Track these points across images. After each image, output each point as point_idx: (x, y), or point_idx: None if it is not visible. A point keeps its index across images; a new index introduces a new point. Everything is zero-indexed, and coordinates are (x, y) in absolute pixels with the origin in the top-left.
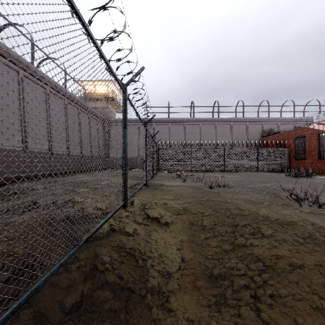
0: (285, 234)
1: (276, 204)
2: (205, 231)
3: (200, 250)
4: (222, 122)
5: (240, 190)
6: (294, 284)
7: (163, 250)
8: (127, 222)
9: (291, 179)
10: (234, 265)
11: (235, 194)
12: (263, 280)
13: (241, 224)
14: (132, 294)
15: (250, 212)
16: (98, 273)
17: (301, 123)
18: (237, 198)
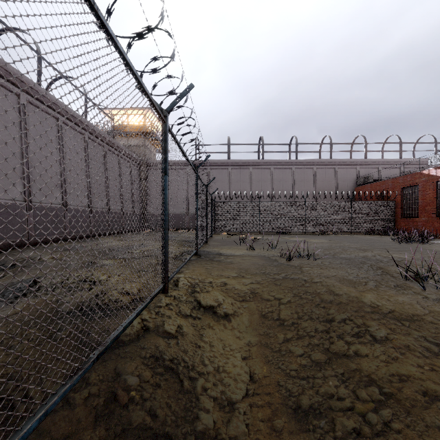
0: (408, 337)
1: (386, 286)
2: (284, 328)
3: (278, 361)
4: (302, 166)
5: (331, 262)
6: (437, 430)
7: (222, 360)
8: (167, 315)
9: (399, 244)
10: (333, 390)
11: (325, 268)
12: (383, 420)
13: (338, 318)
14: None
15: (350, 298)
16: (117, 408)
17: (410, 167)
18: (329, 276)
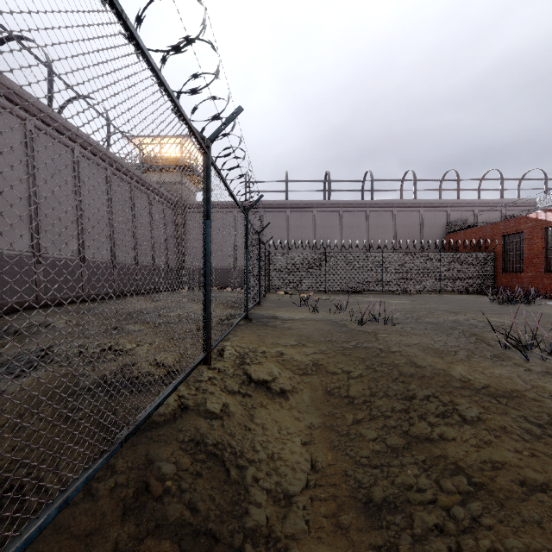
0: (505, 417)
1: (481, 356)
2: (354, 407)
3: (346, 446)
4: (379, 208)
5: (413, 327)
6: (535, 526)
7: (277, 446)
8: (210, 391)
9: (499, 306)
10: (412, 480)
11: (406, 335)
12: (471, 515)
13: (420, 395)
14: (216, 545)
15: (435, 370)
16: (150, 501)
17: (514, 210)
18: (410, 344)
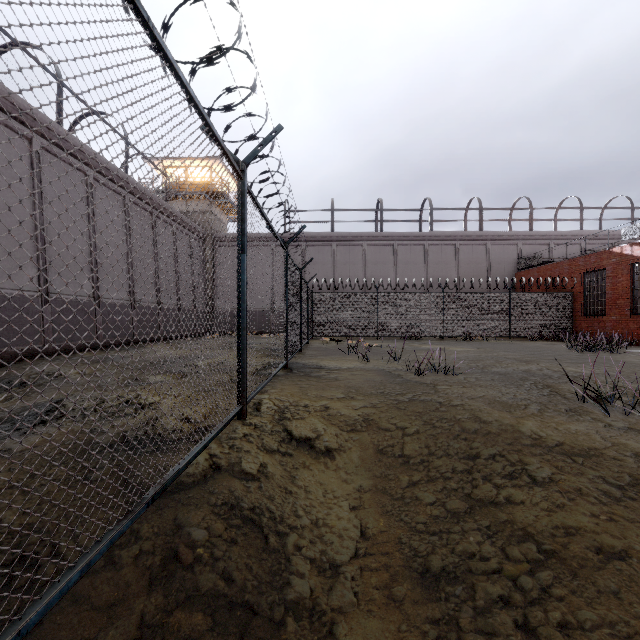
0: (581, 477)
1: (555, 411)
2: (409, 468)
3: (401, 511)
4: (439, 241)
5: (478, 378)
6: (611, 596)
7: (322, 511)
8: (246, 450)
9: (578, 354)
10: (474, 548)
11: (469, 387)
12: (540, 585)
13: (485, 453)
14: (254, 618)
15: (503, 426)
16: (179, 569)
17: (595, 243)
18: (474, 397)
